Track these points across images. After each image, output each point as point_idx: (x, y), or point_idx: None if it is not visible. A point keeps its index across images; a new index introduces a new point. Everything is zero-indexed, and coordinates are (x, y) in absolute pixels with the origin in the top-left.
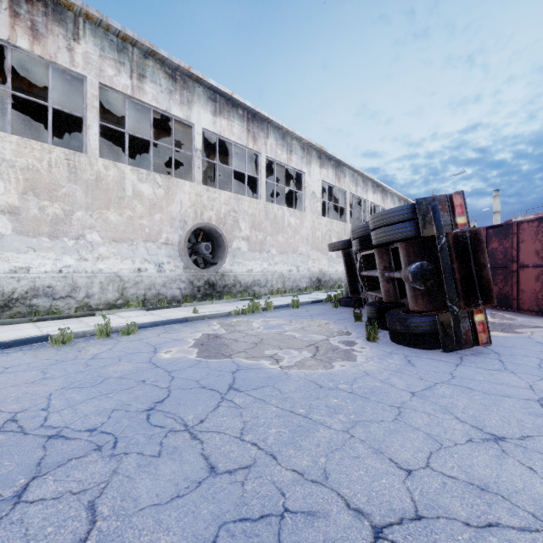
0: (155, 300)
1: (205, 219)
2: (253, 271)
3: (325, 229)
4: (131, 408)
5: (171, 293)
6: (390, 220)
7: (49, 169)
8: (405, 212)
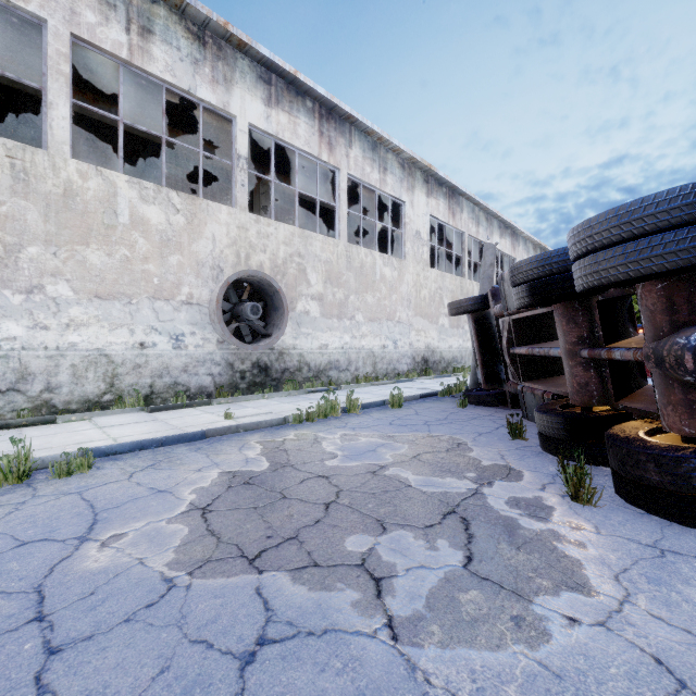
0: (170, 394)
1: (253, 266)
2: (328, 348)
3: (434, 286)
4: None
5: (197, 381)
6: (643, 224)
7: None
8: (686, 202)
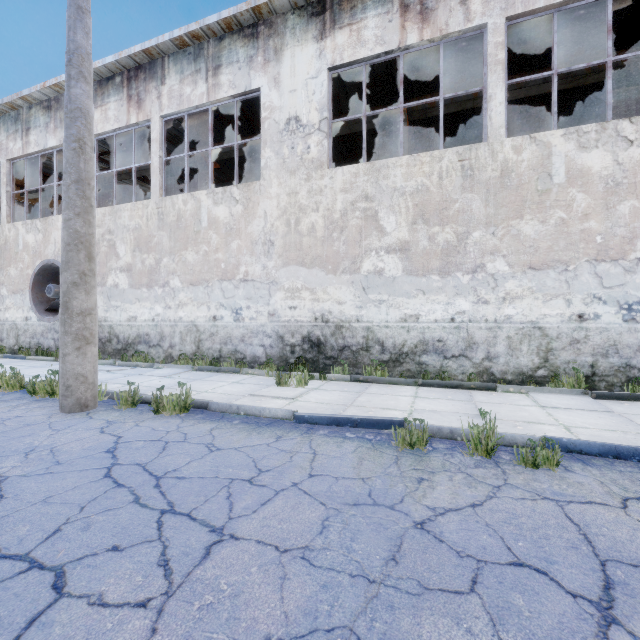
0: (618, 379)
1: None
2: None
3: None
4: None
5: None
6: None
7: (439, 183)
8: None
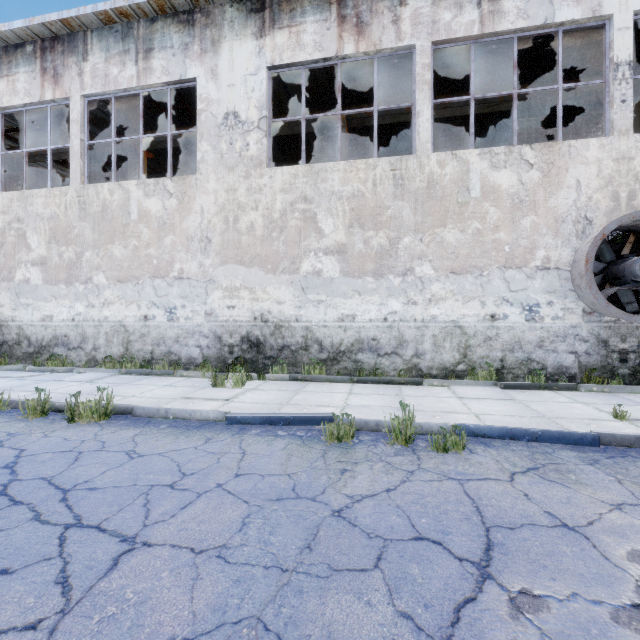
0: (522, 371)
1: None
2: None
3: None
4: None
5: (555, 360)
6: None
7: (373, 189)
8: None
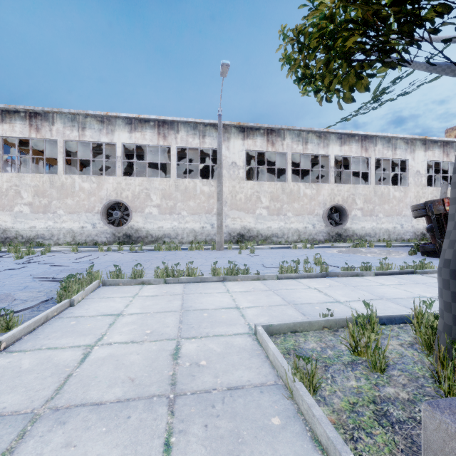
0: (312, 241)
1: (336, 201)
2: (365, 228)
3: (430, 196)
4: (326, 255)
5: (319, 238)
6: (415, 208)
7: (276, 191)
8: (421, 206)
